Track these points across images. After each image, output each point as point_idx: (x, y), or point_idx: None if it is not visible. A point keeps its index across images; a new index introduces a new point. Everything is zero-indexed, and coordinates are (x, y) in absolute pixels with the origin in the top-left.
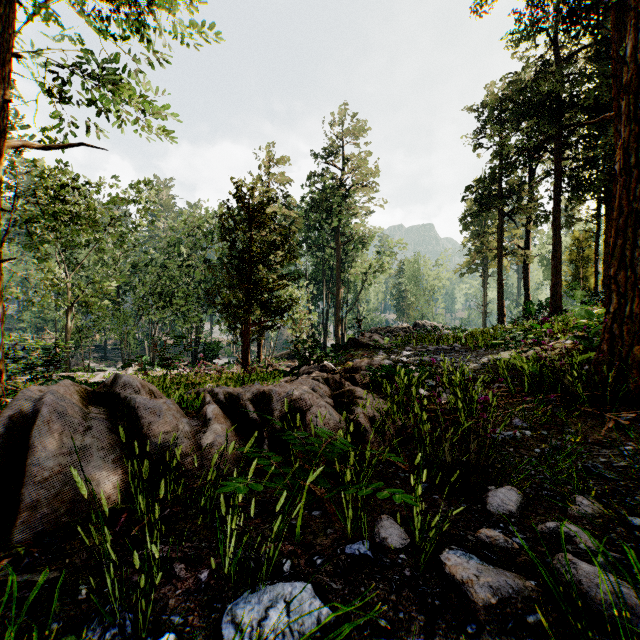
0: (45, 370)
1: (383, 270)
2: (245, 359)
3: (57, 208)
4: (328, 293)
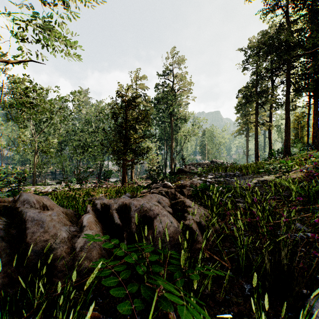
0: (17, 185)
1: (195, 134)
2: (123, 179)
3: (23, 99)
4: (167, 145)
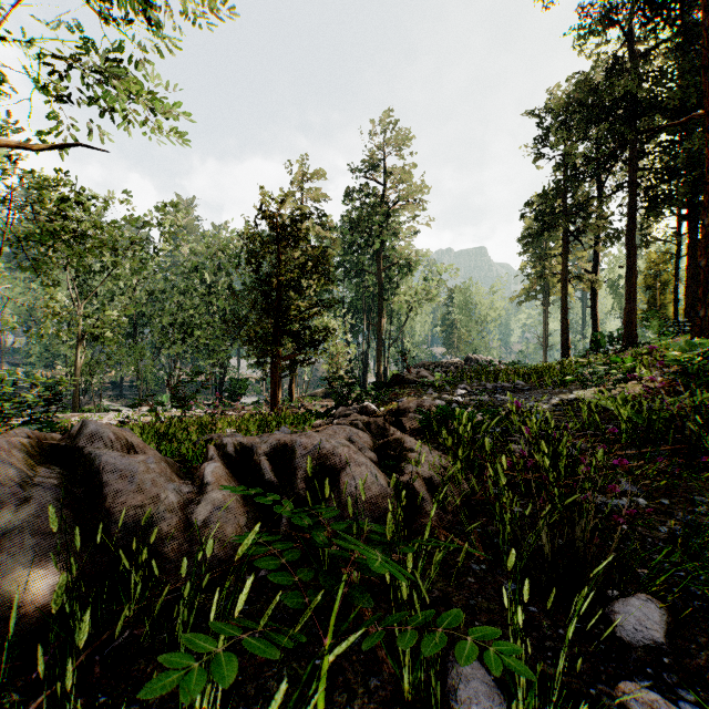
0: (44, 410)
1: (430, 298)
2: (273, 398)
3: (57, 224)
4: (368, 324)
